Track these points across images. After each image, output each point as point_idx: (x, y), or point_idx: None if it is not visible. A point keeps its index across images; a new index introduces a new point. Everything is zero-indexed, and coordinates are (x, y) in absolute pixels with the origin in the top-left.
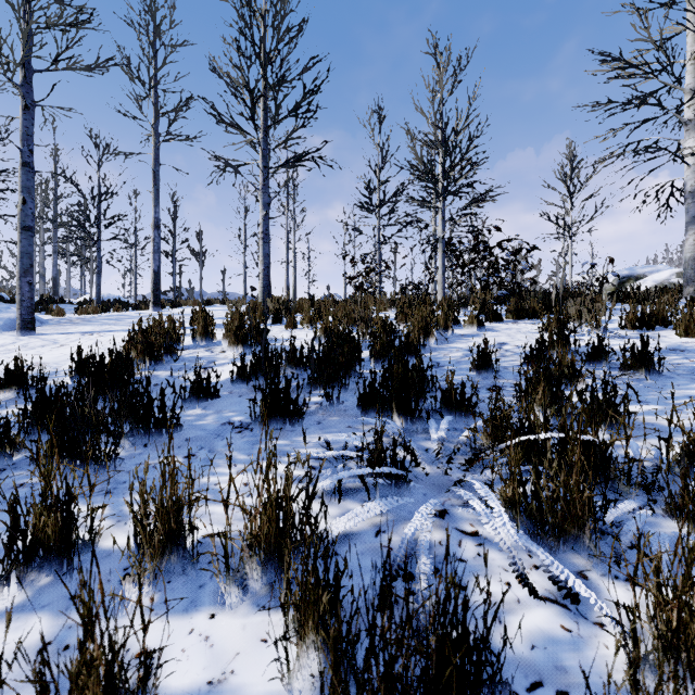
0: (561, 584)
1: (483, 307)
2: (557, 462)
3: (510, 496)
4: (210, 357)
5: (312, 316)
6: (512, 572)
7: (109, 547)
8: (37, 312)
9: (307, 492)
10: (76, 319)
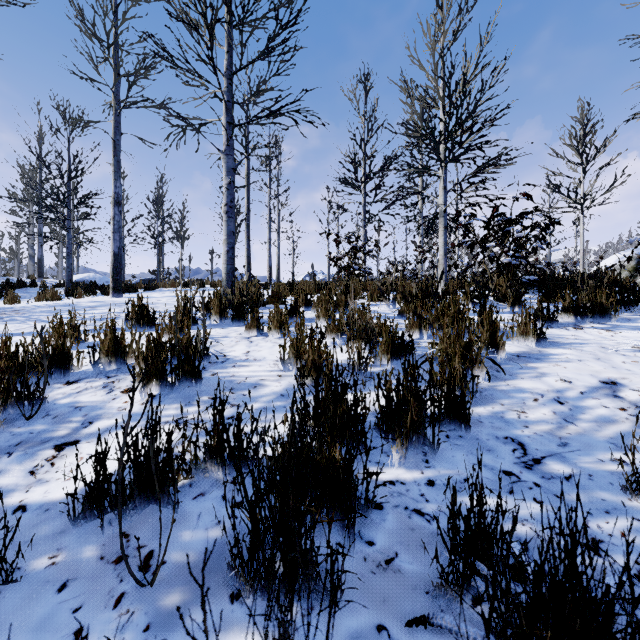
0: None
1: (516, 300)
2: None
3: None
4: (95, 408)
5: (282, 318)
6: None
7: None
8: None
9: None
10: (10, 311)
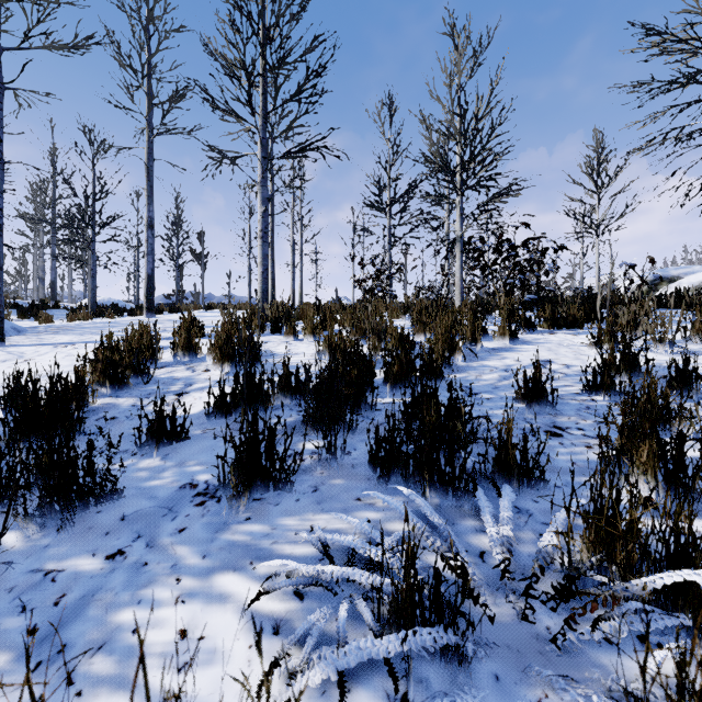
0: None
1: (511, 314)
2: None
3: None
4: (189, 378)
5: (315, 326)
6: None
7: None
8: (26, 318)
9: None
10: (59, 327)
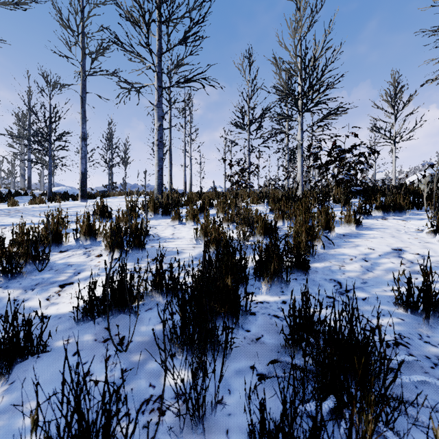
0: None
1: (346, 202)
2: None
3: None
4: (80, 265)
5: (195, 213)
6: None
7: None
8: (3, 202)
9: None
10: (14, 210)
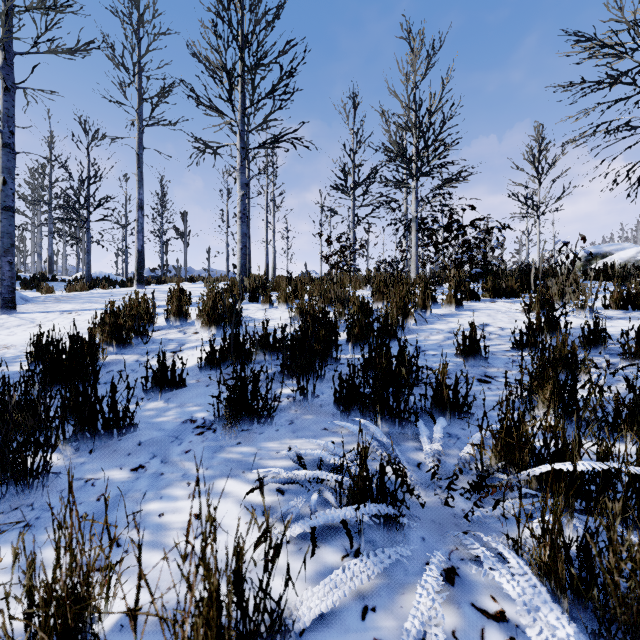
0: None
1: (459, 286)
2: (595, 497)
3: (548, 561)
4: (181, 339)
5: (288, 295)
6: None
7: None
8: (29, 289)
9: (266, 565)
10: (61, 297)
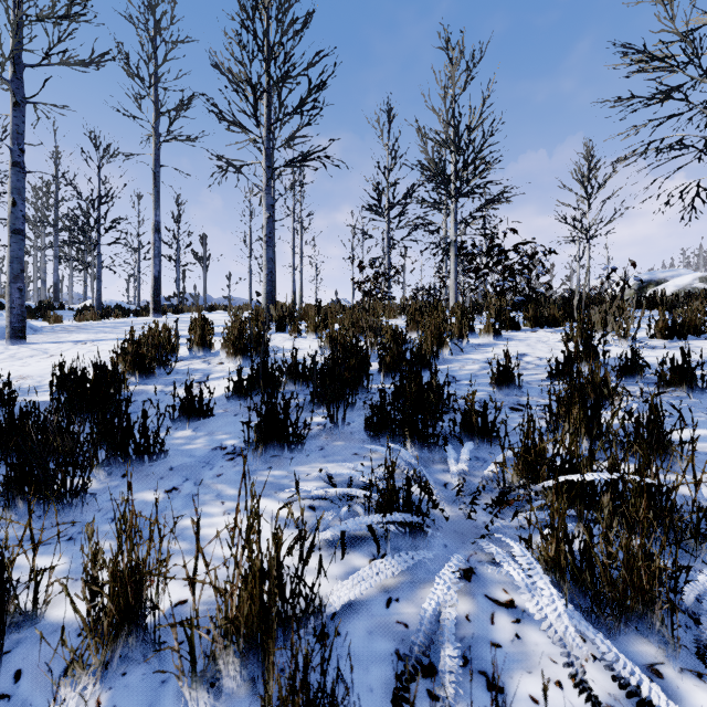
0: (629, 686)
1: (499, 314)
2: None
3: (553, 556)
4: (206, 370)
5: (317, 324)
6: (568, 678)
7: (57, 619)
8: (35, 318)
9: (301, 555)
10: (72, 327)
